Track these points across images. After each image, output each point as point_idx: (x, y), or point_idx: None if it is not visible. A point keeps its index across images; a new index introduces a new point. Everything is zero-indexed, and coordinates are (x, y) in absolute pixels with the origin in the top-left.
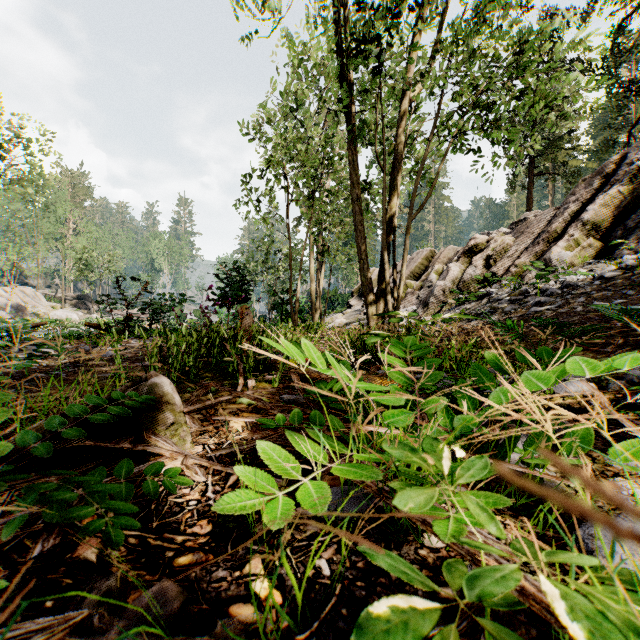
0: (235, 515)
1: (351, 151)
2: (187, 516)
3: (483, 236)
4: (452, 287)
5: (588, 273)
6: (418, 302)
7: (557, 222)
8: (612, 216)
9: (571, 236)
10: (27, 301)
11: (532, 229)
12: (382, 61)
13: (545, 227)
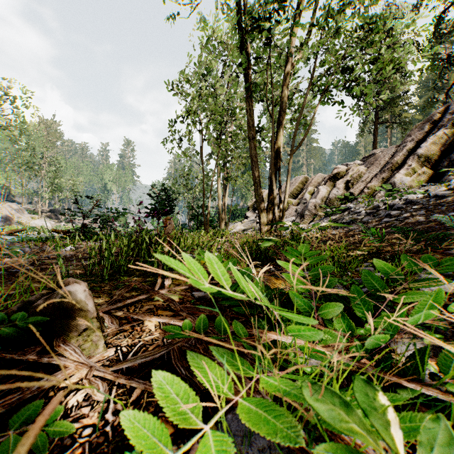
0: (130, 450)
1: (248, 103)
2: (77, 452)
3: (343, 166)
4: (321, 203)
5: (425, 193)
6: (296, 214)
7: (398, 156)
8: (439, 151)
9: (409, 166)
10: (13, 213)
11: (379, 161)
12: (271, 33)
13: (389, 160)
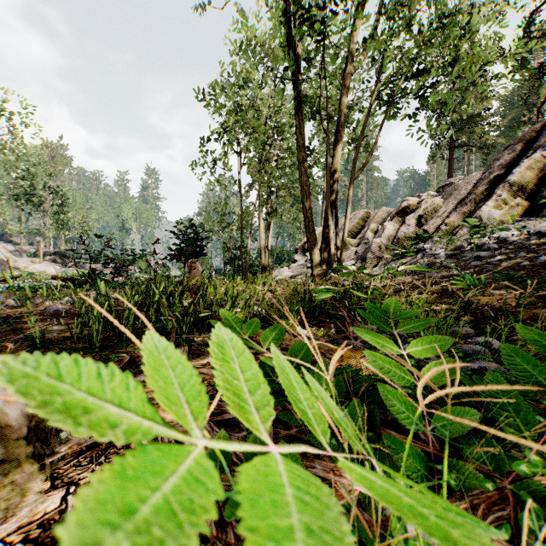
0: None
1: (297, 117)
2: None
3: (414, 198)
4: (387, 244)
5: (523, 229)
6: (356, 257)
7: (483, 184)
8: (536, 178)
9: (499, 196)
10: (9, 256)
11: (460, 191)
12: (328, 25)
13: (471, 189)
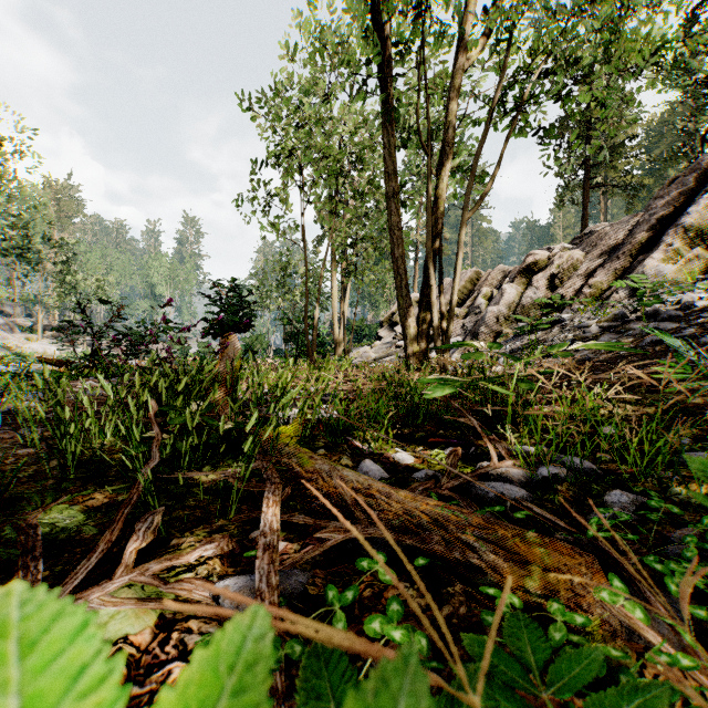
0: None
1: (384, 131)
2: None
3: (543, 252)
4: (508, 313)
5: None
6: (463, 332)
7: (642, 231)
8: None
9: (668, 246)
10: None
11: (608, 241)
12: None
13: (625, 238)
